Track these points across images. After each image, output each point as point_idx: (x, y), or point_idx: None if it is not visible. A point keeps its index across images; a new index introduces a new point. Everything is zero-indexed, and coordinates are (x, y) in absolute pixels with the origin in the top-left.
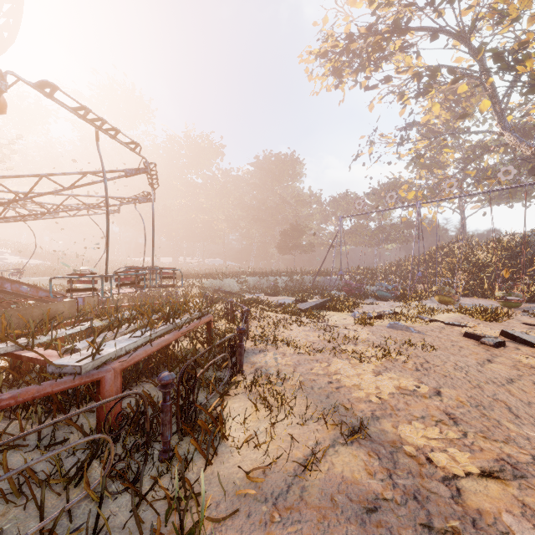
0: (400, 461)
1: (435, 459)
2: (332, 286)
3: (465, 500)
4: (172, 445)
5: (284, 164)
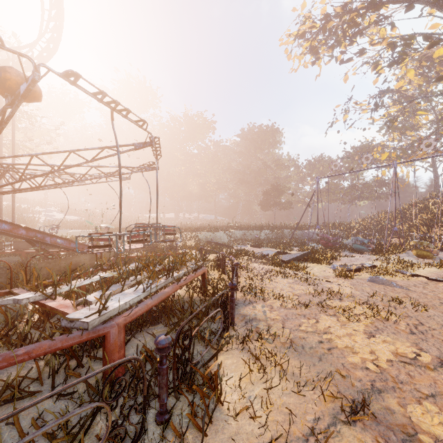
0: None
1: None
2: (309, 238)
3: None
4: (168, 408)
5: (266, 134)
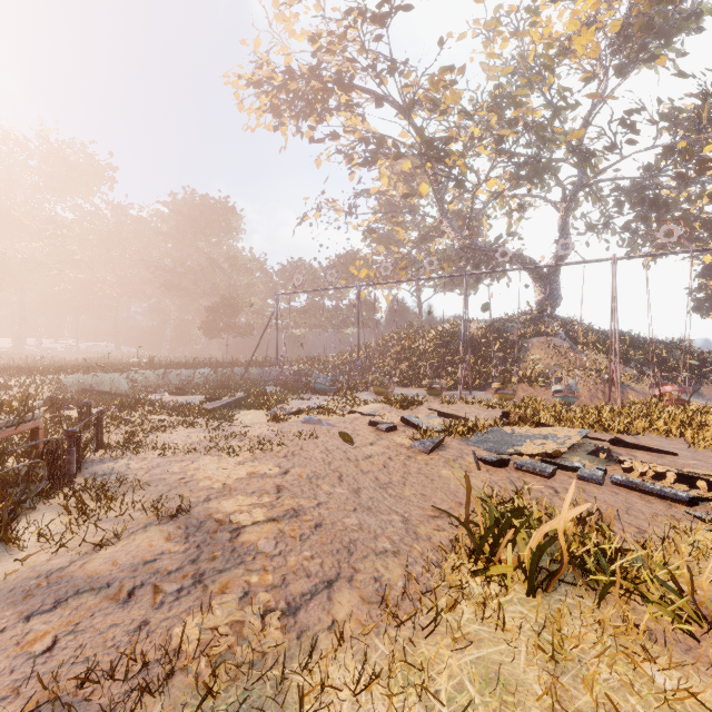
0: (205, 526)
1: (236, 518)
2: (270, 380)
3: (239, 539)
4: None
5: (214, 212)
